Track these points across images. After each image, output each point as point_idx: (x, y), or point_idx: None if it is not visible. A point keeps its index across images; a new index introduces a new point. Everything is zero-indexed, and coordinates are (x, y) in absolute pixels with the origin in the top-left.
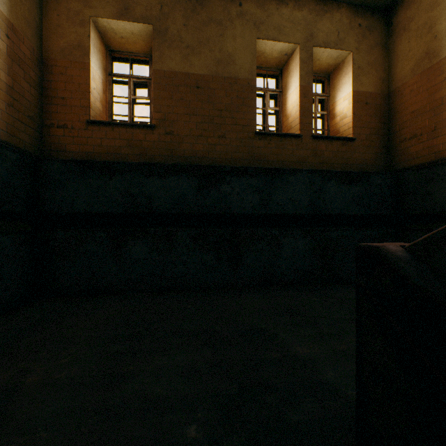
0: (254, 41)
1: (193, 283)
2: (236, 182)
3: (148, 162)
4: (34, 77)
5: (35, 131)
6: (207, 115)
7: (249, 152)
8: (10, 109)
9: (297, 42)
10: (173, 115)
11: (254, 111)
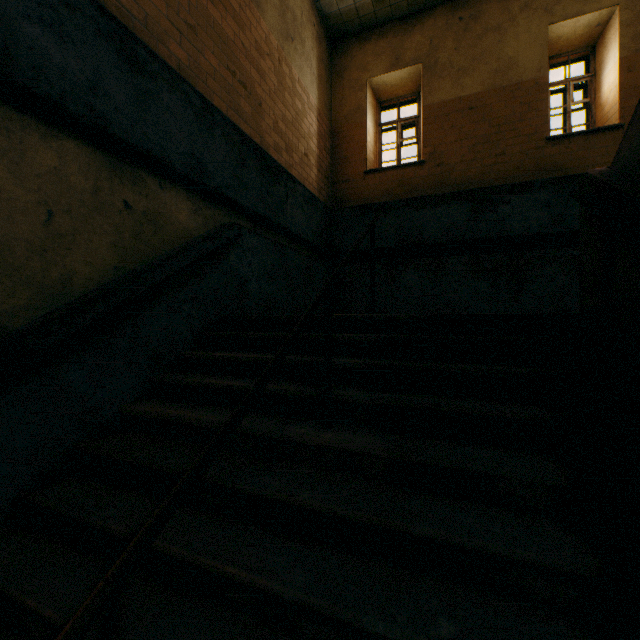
0: (544, 30)
1: (465, 312)
2: (517, 201)
3: (418, 196)
4: (328, 146)
5: (328, 189)
6: (481, 135)
7: (536, 164)
8: (318, 173)
9: (615, 3)
10: (442, 146)
11: (543, 114)
